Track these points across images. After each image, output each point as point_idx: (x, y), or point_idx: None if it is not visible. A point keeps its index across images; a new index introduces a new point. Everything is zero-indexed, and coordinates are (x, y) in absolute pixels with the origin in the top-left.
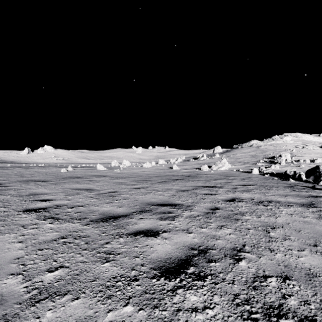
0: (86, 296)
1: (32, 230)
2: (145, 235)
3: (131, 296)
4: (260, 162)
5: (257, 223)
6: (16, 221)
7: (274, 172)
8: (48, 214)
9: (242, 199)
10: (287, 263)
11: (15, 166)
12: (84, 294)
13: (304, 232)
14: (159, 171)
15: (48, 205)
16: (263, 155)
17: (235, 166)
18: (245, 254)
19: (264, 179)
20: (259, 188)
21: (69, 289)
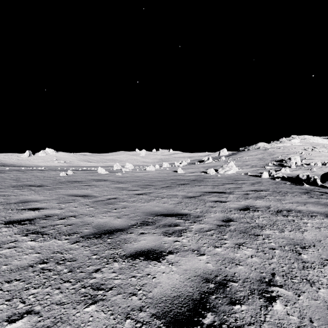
0: None
1: (8, 250)
2: (145, 258)
3: None
4: (268, 165)
5: (281, 239)
6: None
7: (285, 176)
8: (32, 227)
9: (257, 208)
10: None
11: (13, 170)
12: None
13: None
14: (163, 175)
15: (36, 215)
16: (271, 158)
17: (243, 169)
18: (278, 290)
19: (276, 184)
20: (273, 194)
21: None
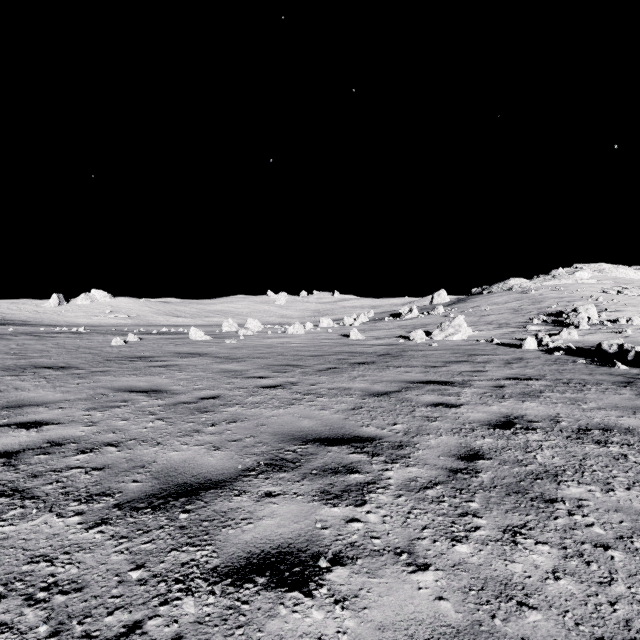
0: None
1: None
2: (271, 581)
3: None
4: (533, 324)
5: (616, 515)
6: None
7: (572, 346)
8: (7, 477)
9: (530, 423)
10: None
11: (21, 332)
12: None
13: None
14: (320, 343)
15: (29, 442)
16: (537, 309)
17: (482, 331)
18: None
19: (557, 364)
20: (557, 387)
21: None
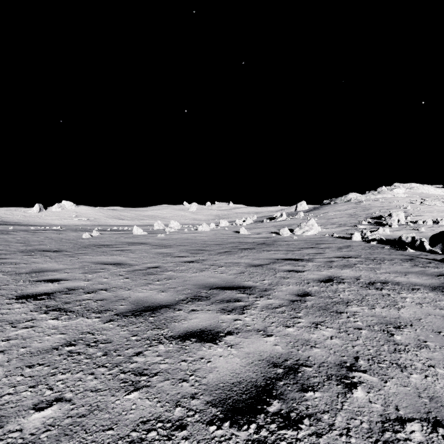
0: None
1: (25, 330)
2: (198, 340)
3: None
4: (362, 224)
5: (371, 318)
6: (2, 314)
7: (383, 238)
8: (53, 303)
9: (342, 280)
10: (432, 392)
11: (19, 230)
12: None
13: None
14: (220, 236)
15: (56, 288)
16: (365, 214)
17: (327, 229)
18: (360, 376)
19: (371, 249)
20: (366, 262)
21: None
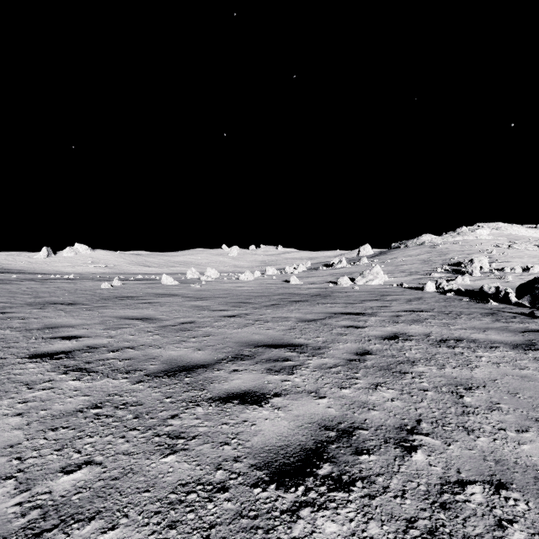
0: (129, 523)
1: (43, 392)
2: (241, 402)
3: (213, 522)
4: (437, 272)
5: (439, 378)
6: (15, 375)
7: (462, 288)
8: (72, 363)
9: (410, 336)
10: (499, 456)
11: (24, 279)
12: (127, 518)
13: (524, 395)
14: (266, 286)
15: (74, 346)
16: (442, 260)
17: (396, 278)
18: (421, 439)
19: (446, 301)
20: (439, 316)
21: (99, 508)
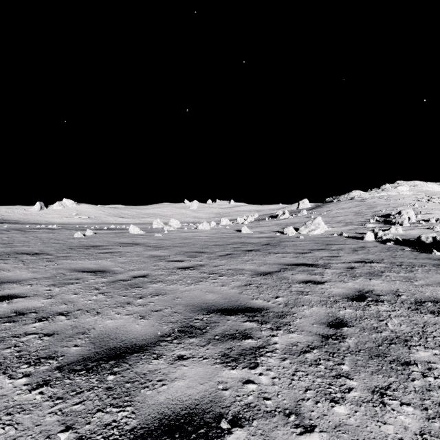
0: None
1: None
2: None
3: None
4: (370, 223)
5: None
6: None
7: (399, 238)
8: None
9: (378, 296)
10: None
11: (12, 228)
12: None
13: None
14: (221, 236)
15: (0, 312)
16: (372, 212)
17: (334, 228)
18: None
19: (390, 251)
20: (393, 268)
21: None
